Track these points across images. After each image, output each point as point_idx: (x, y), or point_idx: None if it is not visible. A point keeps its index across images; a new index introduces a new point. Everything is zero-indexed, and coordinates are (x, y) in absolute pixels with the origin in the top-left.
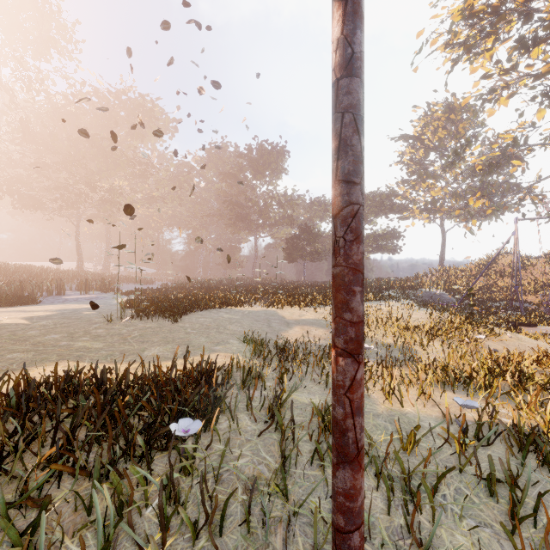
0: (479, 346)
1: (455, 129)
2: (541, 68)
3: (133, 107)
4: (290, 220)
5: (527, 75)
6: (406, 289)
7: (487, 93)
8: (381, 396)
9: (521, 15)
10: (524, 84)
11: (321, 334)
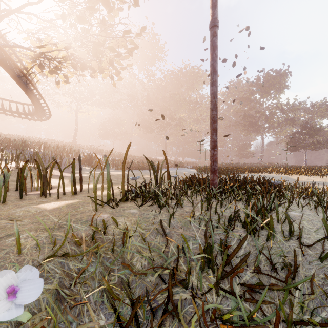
0: None
1: None
2: None
3: (188, 75)
4: (291, 121)
5: None
6: None
7: None
8: None
9: None
10: None
11: None
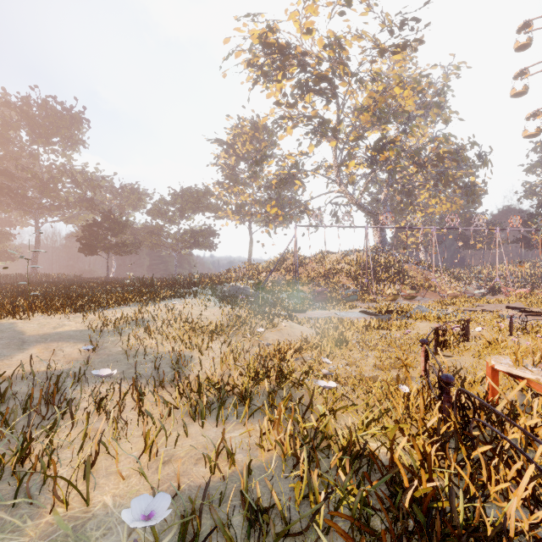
0: (260, 339)
1: (259, 146)
2: (311, 112)
3: None
4: (90, 204)
5: (303, 114)
6: (214, 284)
7: (279, 119)
8: (78, 475)
9: (299, 62)
10: (301, 120)
11: (76, 353)
